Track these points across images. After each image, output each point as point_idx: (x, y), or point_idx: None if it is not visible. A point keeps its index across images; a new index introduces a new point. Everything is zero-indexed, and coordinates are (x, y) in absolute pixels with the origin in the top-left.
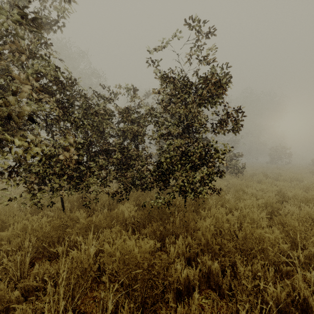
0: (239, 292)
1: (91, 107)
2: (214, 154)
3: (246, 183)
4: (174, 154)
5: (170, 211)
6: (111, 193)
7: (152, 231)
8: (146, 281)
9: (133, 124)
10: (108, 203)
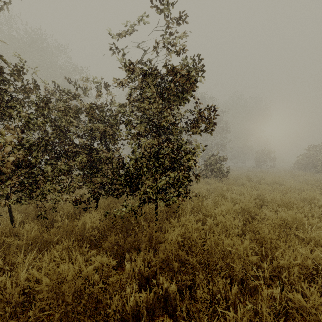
0: (196, 319)
1: (51, 102)
2: (183, 156)
3: (228, 187)
4: (140, 156)
5: (136, 220)
6: (72, 201)
7: (110, 246)
8: (70, 320)
9: (103, 123)
10: (72, 212)
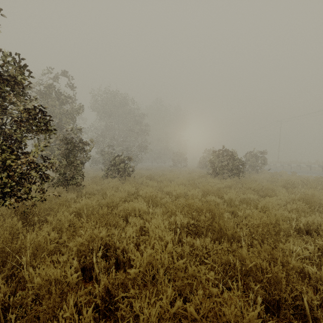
0: None
1: None
2: (1, 155)
3: (118, 185)
4: None
5: None
6: None
7: None
8: None
9: None
10: None
